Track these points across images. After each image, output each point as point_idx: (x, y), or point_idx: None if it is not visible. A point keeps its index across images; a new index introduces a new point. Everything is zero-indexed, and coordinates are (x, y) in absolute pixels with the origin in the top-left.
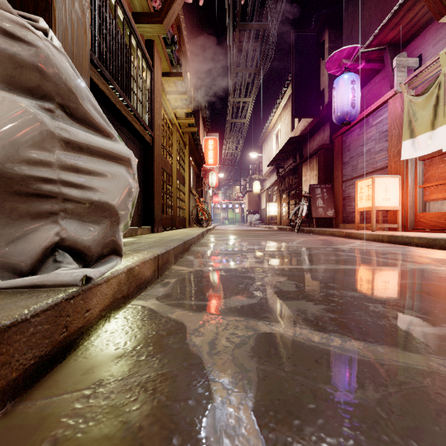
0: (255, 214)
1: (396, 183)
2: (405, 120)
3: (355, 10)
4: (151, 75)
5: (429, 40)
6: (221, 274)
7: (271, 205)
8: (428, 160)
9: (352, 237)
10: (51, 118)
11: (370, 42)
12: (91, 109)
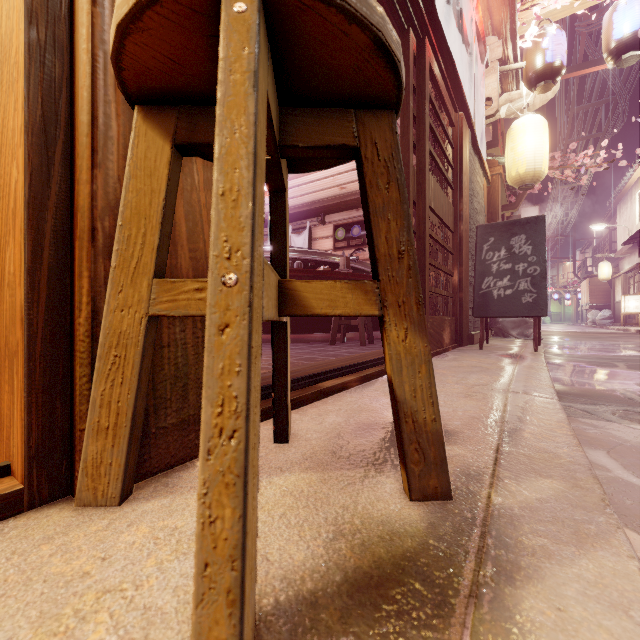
0: (602, 309)
1: None
2: None
3: None
4: None
5: None
6: (566, 347)
7: (628, 298)
8: None
9: None
10: None
11: None
12: None
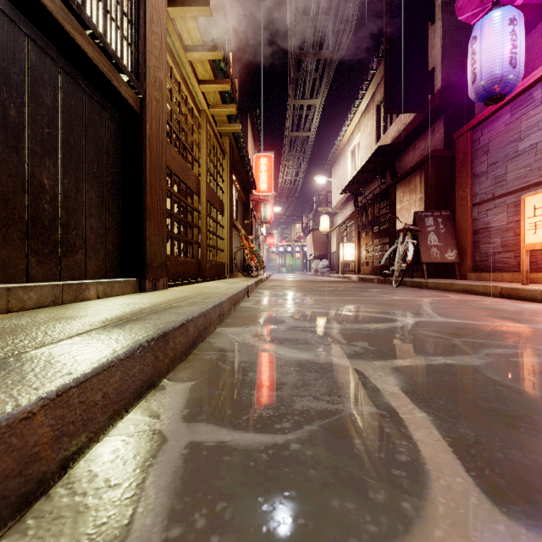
0: (322, 259)
1: None
2: None
3: None
4: None
5: None
6: None
7: (346, 246)
8: None
9: (519, 297)
10: None
11: None
12: None
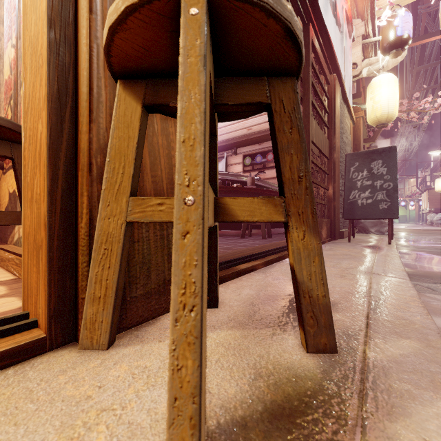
0: (438, 212)
1: None
2: None
3: None
4: None
5: None
6: (411, 241)
7: None
8: None
9: None
10: None
11: None
12: None
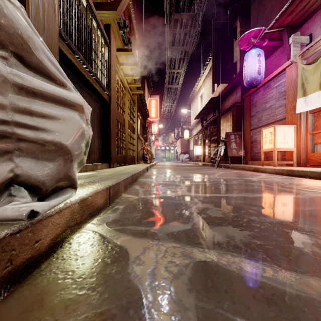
0: (185, 154)
1: (292, 130)
2: (299, 83)
3: (260, 2)
4: (108, 50)
5: (317, 23)
6: (161, 202)
7: (197, 147)
8: (317, 113)
9: (258, 171)
10: (5, 64)
11: (272, 25)
12: (46, 60)
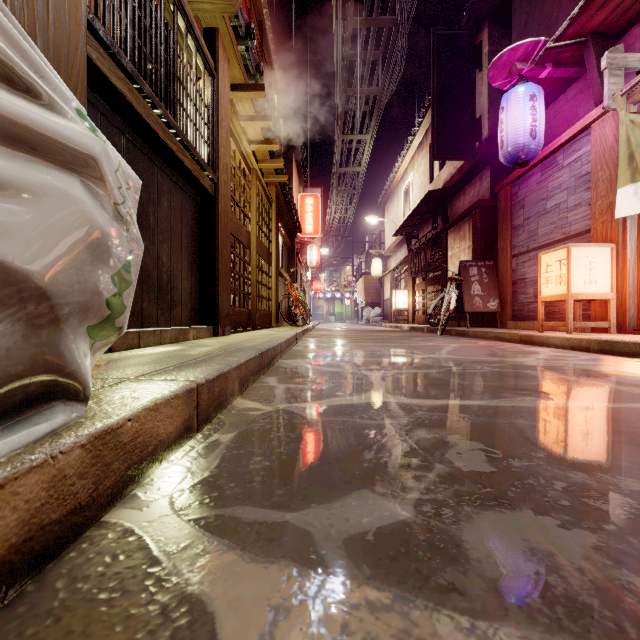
0: (374, 307)
1: (606, 256)
2: (623, 154)
3: None
4: (213, 84)
5: None
6: (326, 422)
7: (399, 293)
8: None
9: (533, 342)
10: None
11: (563, 31)
12: None
